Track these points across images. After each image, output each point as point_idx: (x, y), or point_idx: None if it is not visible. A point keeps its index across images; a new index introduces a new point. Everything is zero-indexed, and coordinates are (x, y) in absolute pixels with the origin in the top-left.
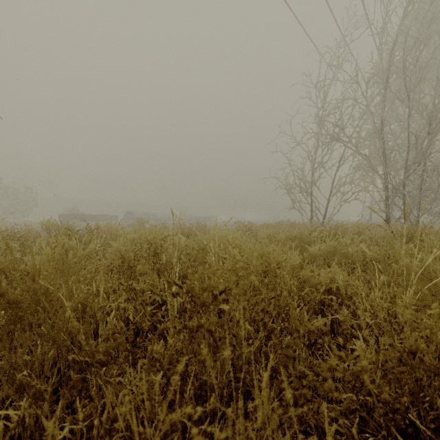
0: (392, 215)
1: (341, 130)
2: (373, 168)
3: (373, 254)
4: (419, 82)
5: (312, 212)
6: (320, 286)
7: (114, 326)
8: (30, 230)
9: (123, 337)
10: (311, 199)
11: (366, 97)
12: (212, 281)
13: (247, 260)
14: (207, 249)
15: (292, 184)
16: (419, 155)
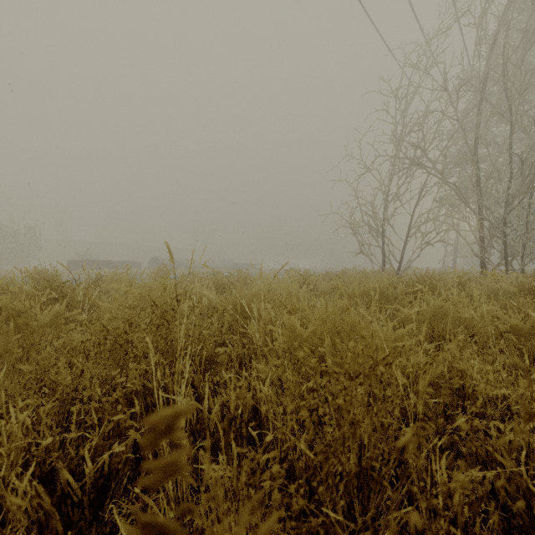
0: (490, 261)
1: (422, 152)
2: (465, 201)
3: (518, 322)
4: (525, 90)
5: (384, 258)
6: (441, 381)
7: (35, 500)
8: (7, 281)
9: (57, 518)
10: (383, 240)
11: (455, 110)
12: (254, 373)
13: (313, 334)
14: (249, 310)
15: (359, 222)
16: (525, 184)
